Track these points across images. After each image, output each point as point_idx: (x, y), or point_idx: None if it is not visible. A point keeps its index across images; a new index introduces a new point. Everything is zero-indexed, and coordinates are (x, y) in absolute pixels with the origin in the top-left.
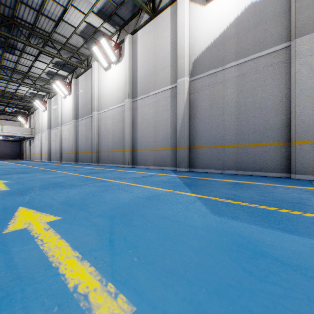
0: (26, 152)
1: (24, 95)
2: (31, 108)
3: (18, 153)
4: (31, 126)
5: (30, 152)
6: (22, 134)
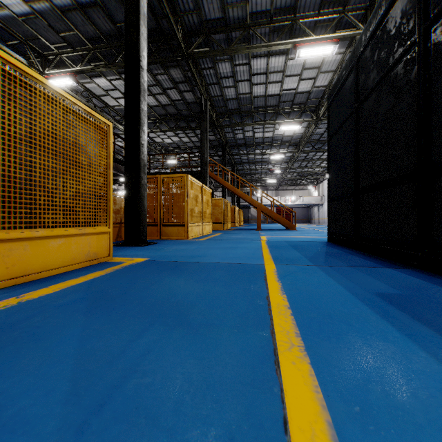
0: (314, 217)
1: (318, 171)
2: (320, 178)
3: (307, 217)
4: (319, 193)
5: (318, 217)
6: (315, 202)
